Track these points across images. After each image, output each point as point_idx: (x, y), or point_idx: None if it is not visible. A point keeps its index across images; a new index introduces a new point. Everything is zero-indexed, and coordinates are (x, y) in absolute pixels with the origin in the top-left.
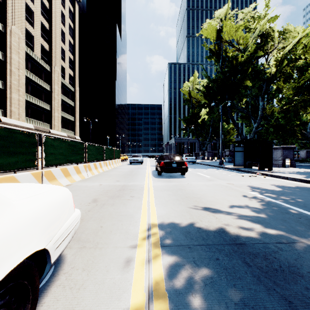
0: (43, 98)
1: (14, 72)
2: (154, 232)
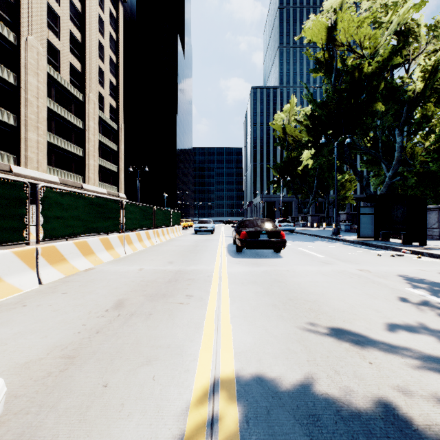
0: (73, 139)
1: (31, 102)
2: (226, 415)
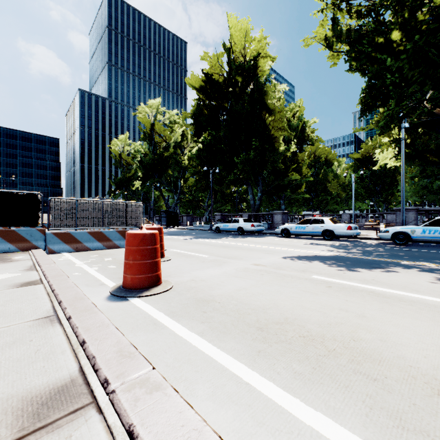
0: None
1: None
2: None
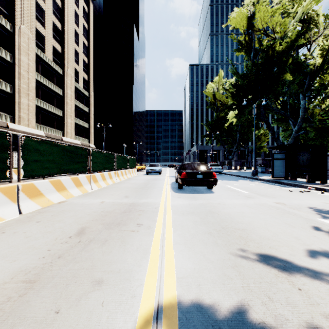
0: (55, 103)
1: (23, 75)
2: None
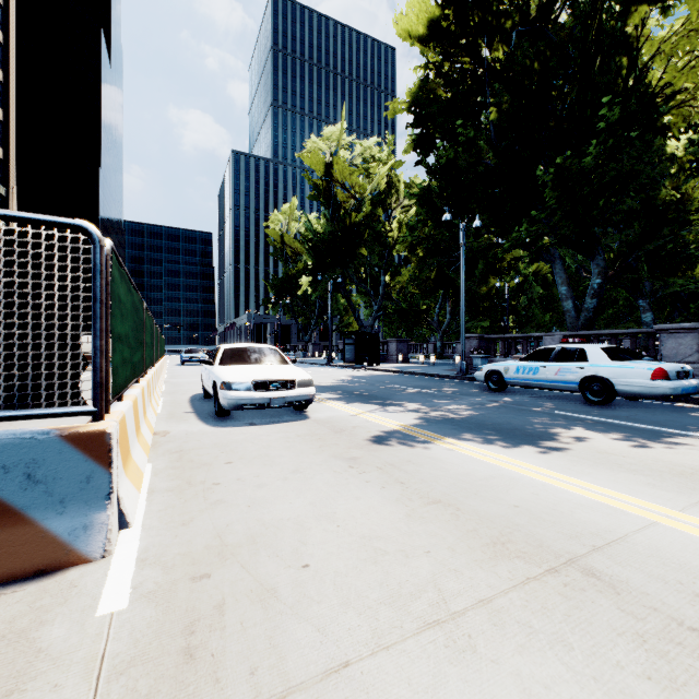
0: None
1: None
2: None
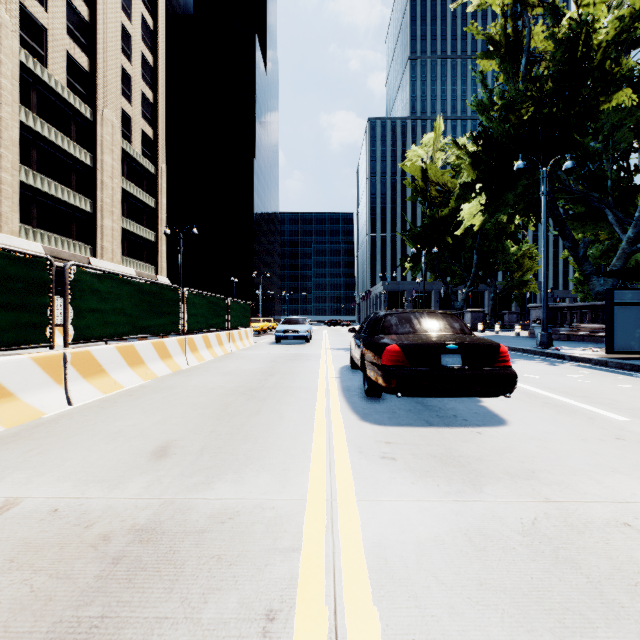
0: (73, 183)
1: None
2: None
